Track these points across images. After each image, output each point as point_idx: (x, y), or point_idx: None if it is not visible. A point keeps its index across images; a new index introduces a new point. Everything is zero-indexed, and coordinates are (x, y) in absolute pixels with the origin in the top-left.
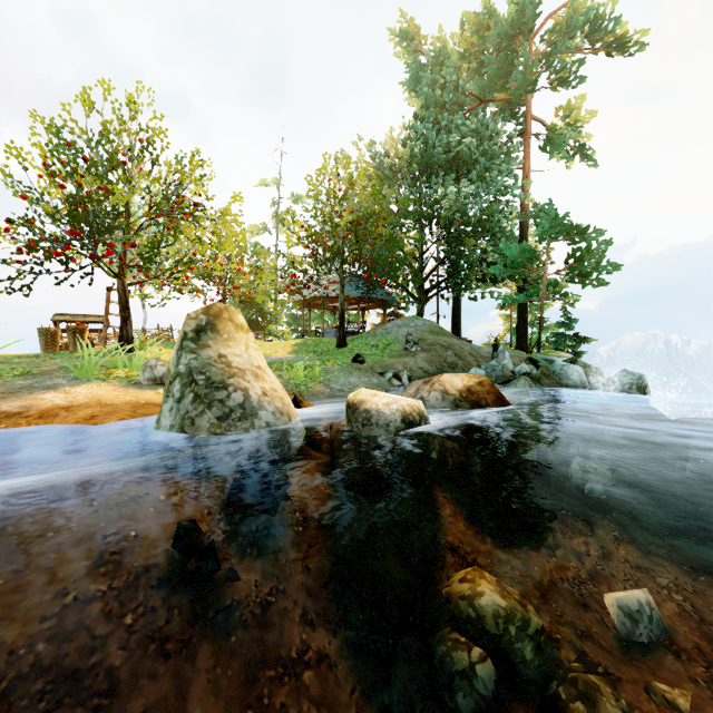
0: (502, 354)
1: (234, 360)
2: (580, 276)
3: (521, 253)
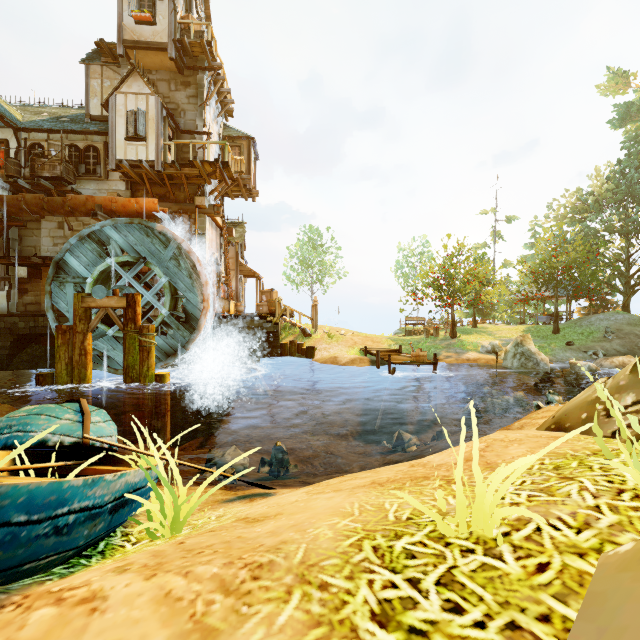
0: None
1: (532, 350)
2: None
3: None
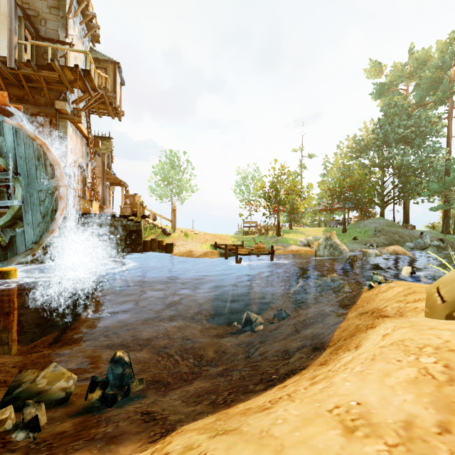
0: (425, 236)
1: (337, 242)
2: None
3: (440, 186)
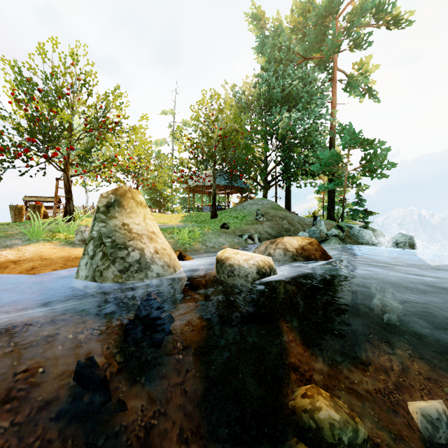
0: (319, 223)
1: (134, 227)
2: (370, 172)
3: (331, 156)
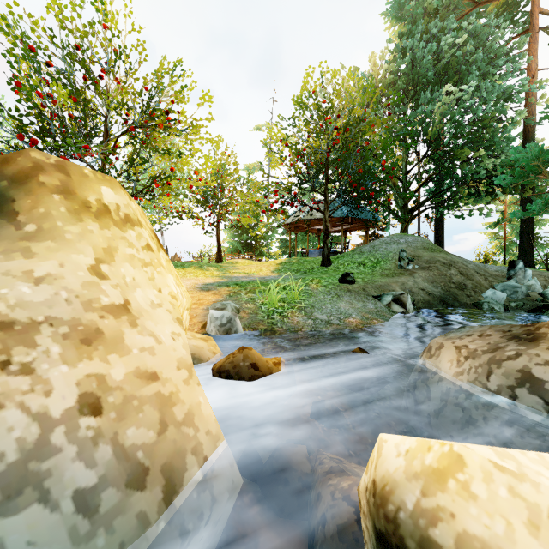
0: (523, 273)
1: (5, 293)
2: None
3: (538, 155)
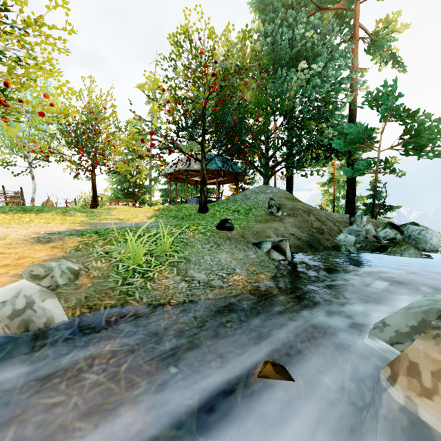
0: (360, 219)
1: None
2: (415, 150)
3: (364, 128)
